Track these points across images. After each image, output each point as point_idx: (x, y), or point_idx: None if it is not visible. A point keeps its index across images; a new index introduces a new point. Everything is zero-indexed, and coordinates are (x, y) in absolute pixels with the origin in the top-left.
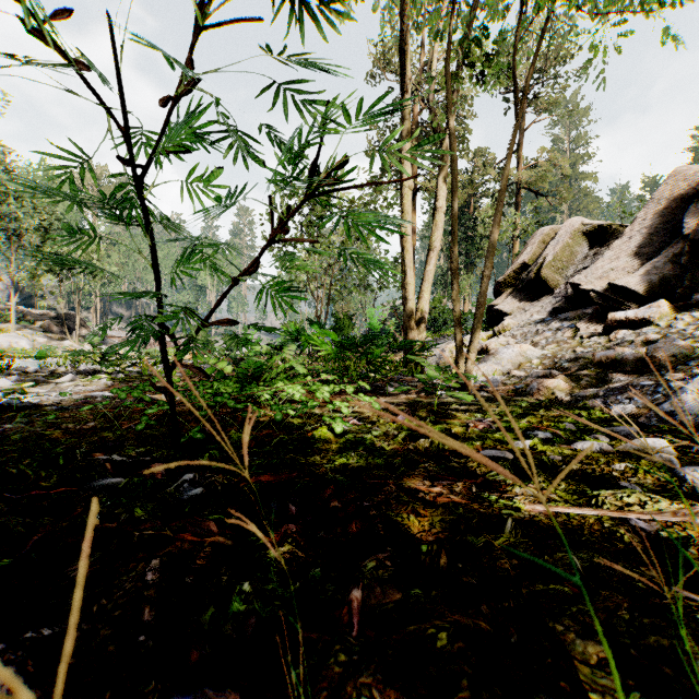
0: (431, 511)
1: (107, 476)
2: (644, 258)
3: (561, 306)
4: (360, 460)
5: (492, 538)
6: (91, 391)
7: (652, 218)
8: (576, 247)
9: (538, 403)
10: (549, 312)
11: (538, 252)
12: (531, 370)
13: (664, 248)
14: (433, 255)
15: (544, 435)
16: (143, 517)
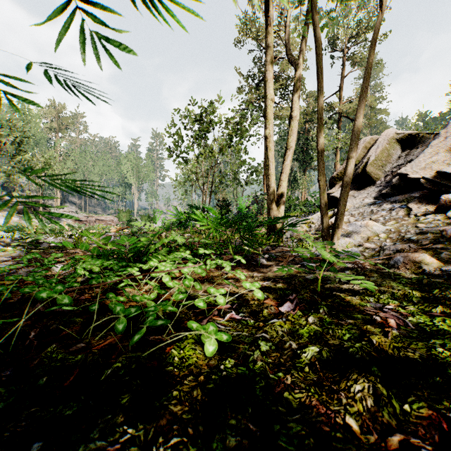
0: None
1: None
2: None
3: (388, 192)
4: None
5: None
6: None
7: None
8: (391, 150)
9: (419, 280)
10: (374, 198)
11: (362, 155)
12: (380, 243)
13: None
14: (289, 152)
15: None
16: None
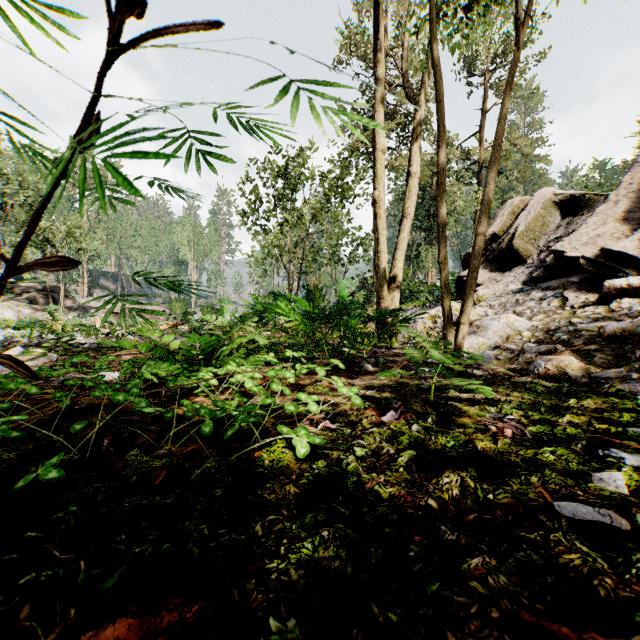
0: None
1: None
2: (634, 223)
3: (540, 275)
4: (342, 550)
5: None
6: None
7: (639, 182)
8: (547, 217)
9: (558, 388)
10: (523, 282)
11: (508, 223)
12: (522, 344)
13: None
14: (406, 222)
15: (634, 460)
16: None
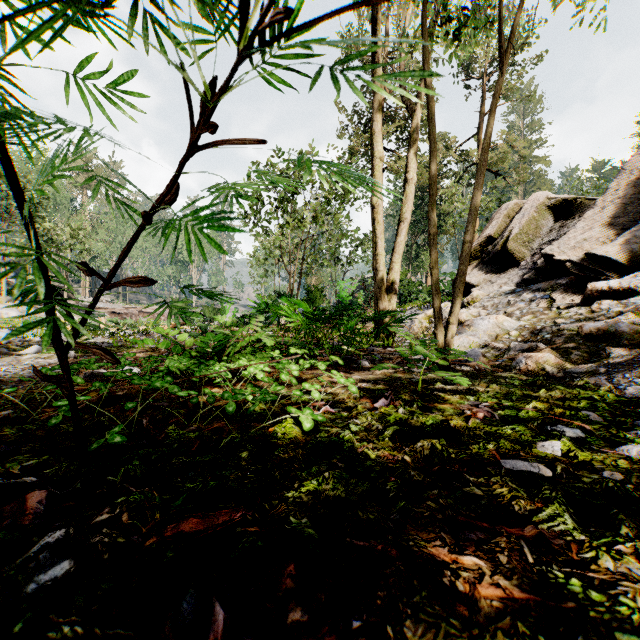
0: None
1: None
2: (619, 228)
3: (531, 277)
4: (338, 484)
5: None
6: (44, 365)
7: (625, 189)
8: (541, 220)
9: (533, 381)
10: (517, 284)
11: (504, 226)
12: (509, 342)
13: (639, 218)
14: (403, 226)
15: (573, 432)
16: None
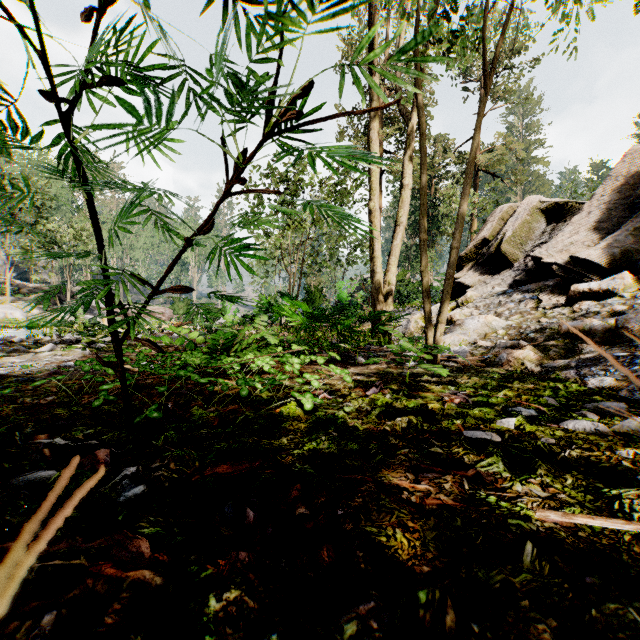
0: (422, 523)
1: (41, 467)
2: (603, 232)
3: (522, 278)
4: (332, 445)
5: (509, 574)
6: (65, 361)
7: (610, 195)
8: (534, 223)
9: (510, 374)
10: (510, 285)
11: (498, 229)
12: (497, 340)
13: (623, 222)
14: (399, 230)
15: (528, 412)
16: (60, 531)
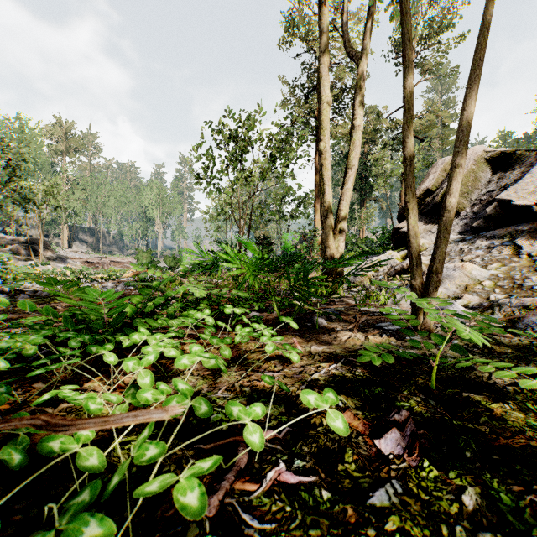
0: None
1: None
2: None
3: (480, 225)
4: None
5: None
6: None
7: None
8: (479, 173)
9: None
10: (459, 233)
11: (441, 179)
12: (485, 294)
13: None
14: (351, 173)
15: None
16: None
